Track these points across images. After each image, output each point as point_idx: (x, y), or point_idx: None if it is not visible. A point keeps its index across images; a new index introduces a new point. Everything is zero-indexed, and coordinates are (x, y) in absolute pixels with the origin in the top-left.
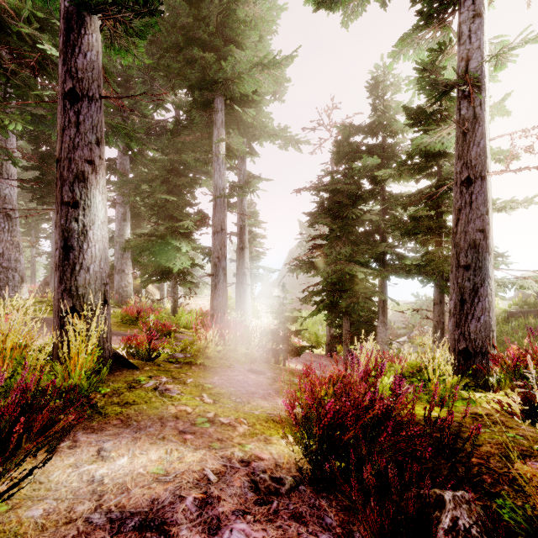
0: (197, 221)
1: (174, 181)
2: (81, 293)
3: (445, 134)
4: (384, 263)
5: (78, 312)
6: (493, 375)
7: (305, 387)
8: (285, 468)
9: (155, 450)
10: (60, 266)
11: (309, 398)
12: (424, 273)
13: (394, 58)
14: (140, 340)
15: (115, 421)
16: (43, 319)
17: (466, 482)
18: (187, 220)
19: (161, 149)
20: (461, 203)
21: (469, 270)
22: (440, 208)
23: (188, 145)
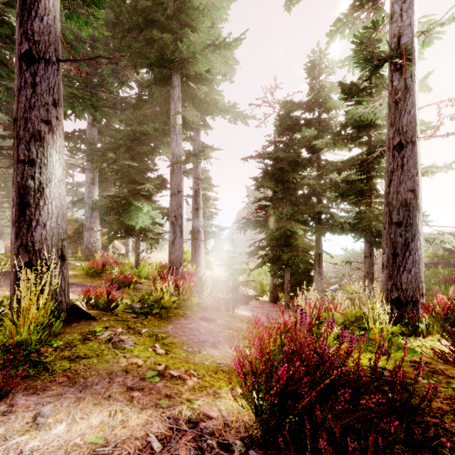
0: (156, 185)
1: (136, 149)
2: (37, 248)
3: (378, 104)
4: (320, 222)
5: (34, 266)
6: (423, 321)
7: (254, 339)
8: (234, 428)
9: (97, 414)
10: (16, 222)
11: (258, 353)
12: (356, 230)
13: (332, 37)
14: (100, 291)
15: (61, 378)
16: (2, 273)
17: (426, 448)
18: (148, 184)
19: (125, 121)
20: (393, 166)
21: (401, 226)
22: (370, 173)
23: (149, 118)
